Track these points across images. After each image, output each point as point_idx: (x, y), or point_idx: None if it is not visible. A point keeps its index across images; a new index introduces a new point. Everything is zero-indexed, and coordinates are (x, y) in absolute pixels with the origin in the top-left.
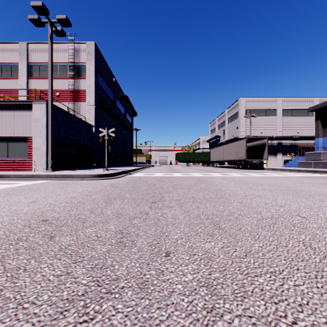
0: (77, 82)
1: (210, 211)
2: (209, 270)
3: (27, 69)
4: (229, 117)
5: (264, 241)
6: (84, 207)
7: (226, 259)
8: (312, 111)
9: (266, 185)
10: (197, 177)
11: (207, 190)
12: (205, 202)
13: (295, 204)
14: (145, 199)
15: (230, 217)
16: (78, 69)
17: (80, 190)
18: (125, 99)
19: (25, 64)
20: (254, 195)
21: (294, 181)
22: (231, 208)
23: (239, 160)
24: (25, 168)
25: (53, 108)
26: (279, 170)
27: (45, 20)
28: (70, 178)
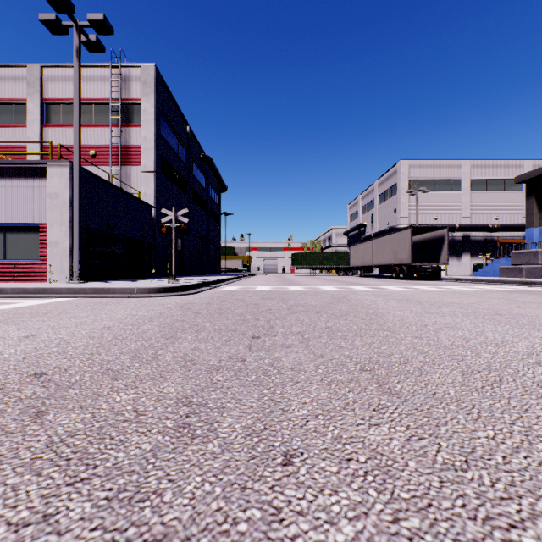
0: (125, 132)
1: (365, 354)
2: (392, 507)
3: (41, 110)
4: (381, 194)
5: (495, 423)
6: (122, 346)
7: (423, 472)
8: (522, 182)
9: (454, 305)
10: (330, 292)
11: (352, 315)
12: (351, 336)
13: (521, 340)
14: (239, 331)
15: (406, 367)
16: (127, 110)
17: (123, 315)
18: (208, 162)
19: (38, 101)
20: (440, 324)
21: (500, 299)
22: (404, 349)
23: (399, 264)
24: (34, 278)
25: (83, 174)
26: (467, 282)
27: (69, 23)
28: (110, 293)
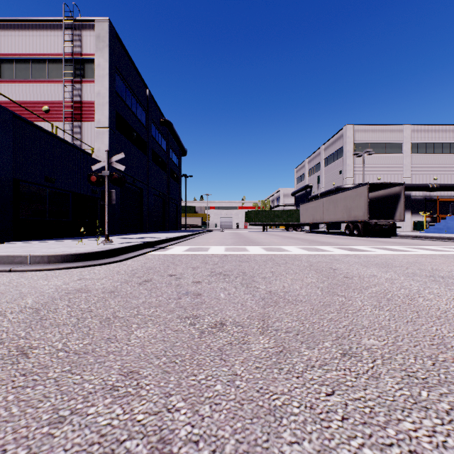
0: (79, 87)
1: None
2: None
3: None
4: (327, 157)
5: None
6: None
7: None
8: None
9: None
10: (302, 257)
11: None
12: None
13: None
14: None
15: None
16: (81, 65)
17: None
18: (168, 126)
19: None
20: None
21: None
22: None
23: (353, 221)
24: None
25: (7, 116)
26: (431, 240)
27: None
28: None
